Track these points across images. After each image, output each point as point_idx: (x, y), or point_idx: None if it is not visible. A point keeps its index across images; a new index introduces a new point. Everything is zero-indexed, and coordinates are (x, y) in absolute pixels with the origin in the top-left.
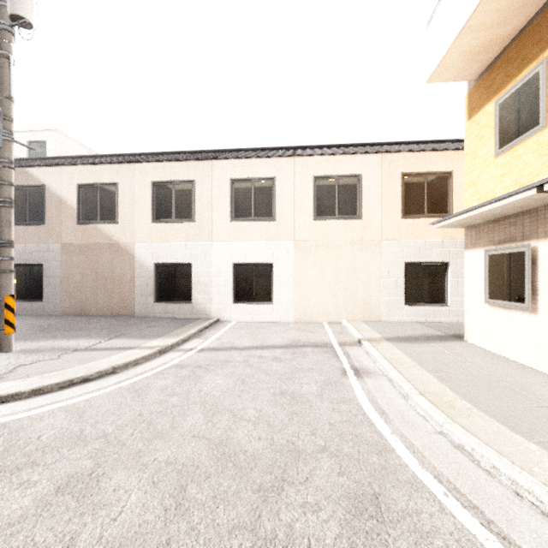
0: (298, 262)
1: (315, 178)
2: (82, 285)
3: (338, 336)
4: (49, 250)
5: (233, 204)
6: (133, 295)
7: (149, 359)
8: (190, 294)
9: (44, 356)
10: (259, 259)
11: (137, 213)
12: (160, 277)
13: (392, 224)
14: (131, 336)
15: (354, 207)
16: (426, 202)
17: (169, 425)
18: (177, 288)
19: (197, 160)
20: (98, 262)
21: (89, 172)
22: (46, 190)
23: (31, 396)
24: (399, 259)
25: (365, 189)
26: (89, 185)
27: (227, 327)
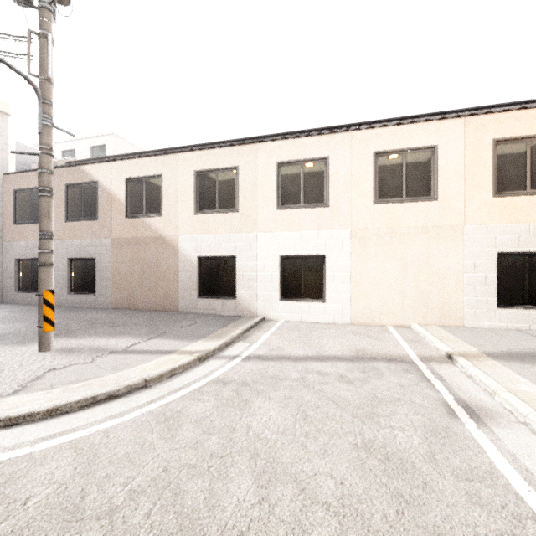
0: (355, 254)
1: (376, 154)
2: (130, 279)
3: (414, 347)
4: (101, 244)
5: (279, 190)
6: (176, 290)
7: (187, 368)
8: (234, 289)
9: (78, 358)
10: (309, 251)
11: (181, 205)
12: (203, 271)
13: (480, 205)
14: (171, 336)
15: (426, 186)
16: (529, 174)
17: (203, 498)
18: (220, 283)
19: (241, 144)
20: (144, 256)
21: (136, 165)
22: (98, 186)
23: (46, 417)
24: (489, 248)
25: (441, 163)
26: (136, 178)
27: (274, 328)
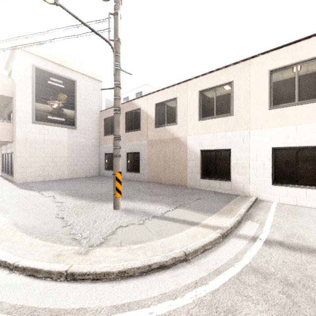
0: None
1: None
2: (157, 164)
3: None
4: (142, 144)
5: (272, 93)
6: (186, 172)
7: (214, 244)
8: (228, 173)
9: (134, 219)
10: (305, 143)
11: (188, 115)
12: (204, 160)
13: None
14: (190, 207)
15: None
16: None
17: None
18: (217, 169)
19: (235, 64)
20: (165, 150)
21: (161, 95)
22: (141, 111)
23: (118, 277)
24: None
25: None
26: (161, 103)
27: (272, 209)
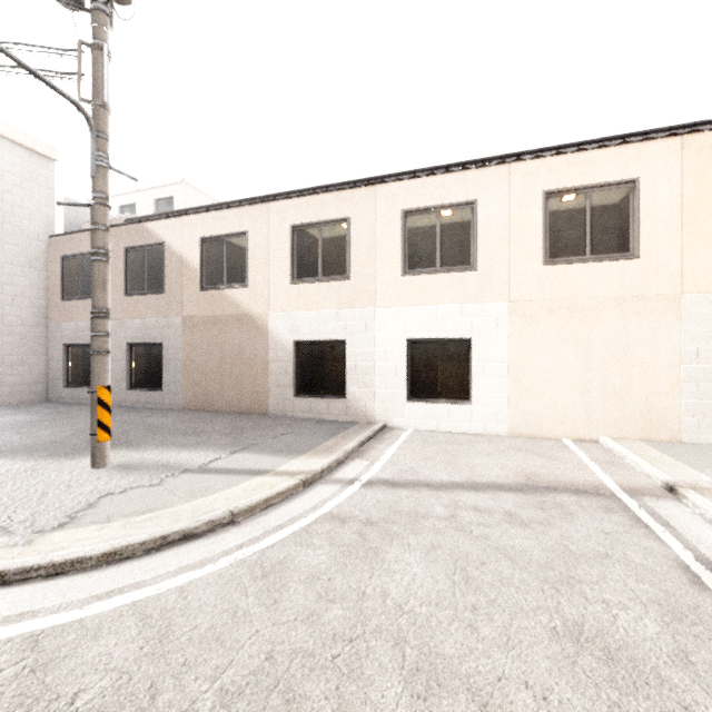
0: (516, 336)
1: (547, 195)
2: (206, 371)
3: (611, 472)
4: (168, 325)
5: (407, 248)
6: (266, 386)
7: (287, 496)
8: (343, 385)
9: (142, 479)
10: (448, 333)
11: (272, 271)
12: (302, 361)
13: (706, 264)
14: (262, 449)
15: (622, 238)
16: None
17: (330, 711)
18: (325, 377)
19: (353, 188)
20: (224, 340)
21: (213, 221)
22: (166, 249)
23: (101, 563)
24: None
25: (646, 204)
26: (214, 238)
27: (400, 439)
